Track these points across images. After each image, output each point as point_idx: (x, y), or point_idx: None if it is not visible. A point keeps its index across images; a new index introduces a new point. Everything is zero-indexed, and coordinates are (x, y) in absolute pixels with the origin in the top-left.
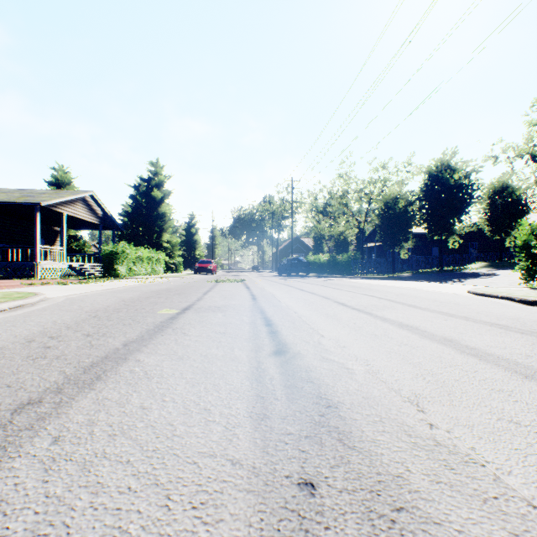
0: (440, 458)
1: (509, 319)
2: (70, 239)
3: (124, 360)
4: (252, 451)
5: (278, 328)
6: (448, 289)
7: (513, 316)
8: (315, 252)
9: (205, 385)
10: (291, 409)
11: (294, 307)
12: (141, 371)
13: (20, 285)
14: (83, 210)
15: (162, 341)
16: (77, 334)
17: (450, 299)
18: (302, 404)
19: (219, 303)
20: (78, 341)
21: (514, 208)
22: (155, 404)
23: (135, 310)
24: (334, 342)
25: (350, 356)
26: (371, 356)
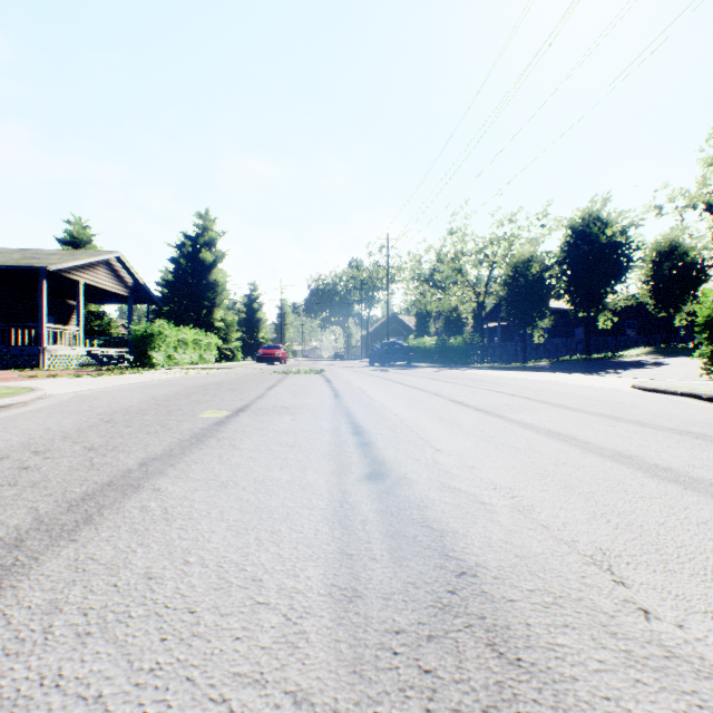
0: (684, 689)
1: (703, 424)
2: (89, 317)
3: (136, 489)
4: (332, 673)
5: (371, 438)
6: (603, 382)
7: (708, 421)
8: (419, 335)
9: (258, 533)
10: (399, 578)
11: (394, 407)
12: (158, 507)
13: (17, 378)
14: (107, 277)
15: (199, 459)
16: (75, 447)
17: (611, 397)
18: (417, 568)
19: (288, 402)
20: (73, 459)
21: (687, 275)
22: (170, 570)
23: (168, 412)
24: (456, 460)
25: (484, 482)
26: (516, 482)
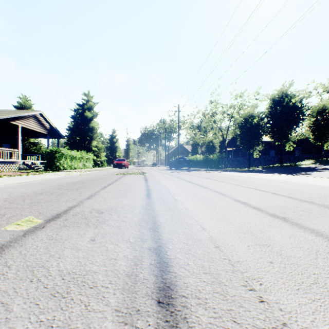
0: None
1: None
2: (30, 145)
3: None
4: None
5: None
6: (316, 181)
7: None
8: (193, 154)
9: None
10: None
11: (196, 212)
12: None
13: None
14: (34, 124)
15: None
16: None
17: None
18: None
19: (107, 203)
20: None
21: None
22: None
23: None
24: None
25: None
26: None
